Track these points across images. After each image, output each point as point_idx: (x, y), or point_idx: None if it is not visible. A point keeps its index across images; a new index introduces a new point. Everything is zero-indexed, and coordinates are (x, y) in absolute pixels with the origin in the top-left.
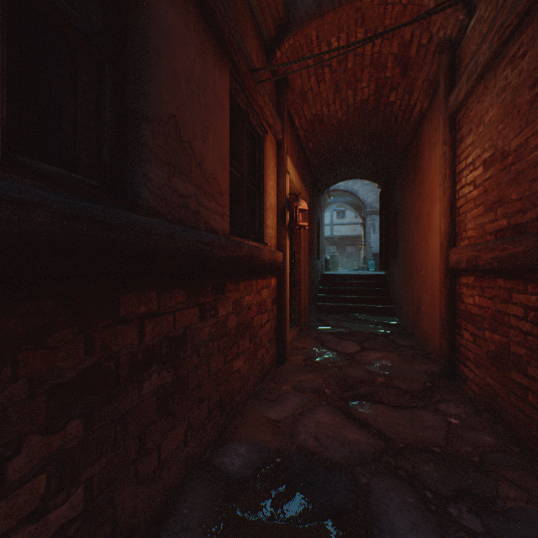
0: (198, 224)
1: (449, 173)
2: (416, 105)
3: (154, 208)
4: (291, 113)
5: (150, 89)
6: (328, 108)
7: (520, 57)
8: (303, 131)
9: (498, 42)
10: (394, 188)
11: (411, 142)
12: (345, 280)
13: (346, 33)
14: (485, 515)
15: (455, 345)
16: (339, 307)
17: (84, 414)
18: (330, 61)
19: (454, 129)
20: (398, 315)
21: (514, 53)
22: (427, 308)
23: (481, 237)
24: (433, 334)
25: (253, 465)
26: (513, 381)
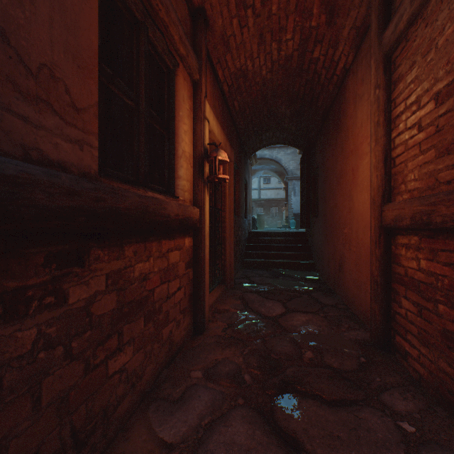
0: None
1: (383, 120)
2: (340, 60)
3: None
4: (213, 61)
5: None
6: (252, 63)
7: None
8: (228, 86)
9: None
10: (315, 152)
11: (333, 103)
12: (270, 237)
13: None
14: None
15: (389, 312)
16: (264, 262)
17: None
18: (253, 1)
19: (388, 70)
20: (319, 270)
21: None
22: (352, 267)
23: (431, 188)
24: (359, 294)
25: None
26: None
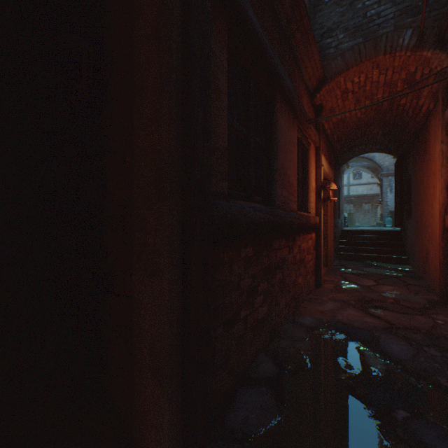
0: (288, 209)
1: (445, 163)
2: (423, 106)
3: (278, 205)
4: (322, 122)
5: (277, 158)
6: (349, 113)
7: None
8: (330, 130)
9: None
10: (408, 161)
11: (421, 129)
12: (362, 235)
13: (365, 73)
14: (444, 352)
15: None
16: (357, 256)
17: (267, 280)
18: (352, 89)
19: None
20: (411, 264)
21: None
22: (432, 257)
23: None
24: (436, 275)
25: (316, 323)
26: None
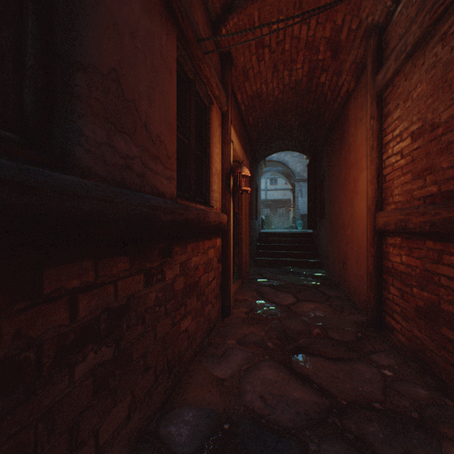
0: (144, 187)
1: (376, 144)
2: (343, 86)
3: (90, 168)
4: (234, 88)
5: (84, 34)
6: (266, 86)
7: (452, 34)
8: (245, 106)
9: (430, 21)
10: (321, 159)
11: (337, 119)
12: (279, 237)
13: (285, 15)
14: None
15: (381, 298)
16: (274, 261)
17: None
18: (270, 42)
19: (380, 105)
20: (325, 268)
21: (445, 31)
22: (353, 264)
23: (409, 202)
24: (359, 286)
25: (201, 434)
26: (444, 336)
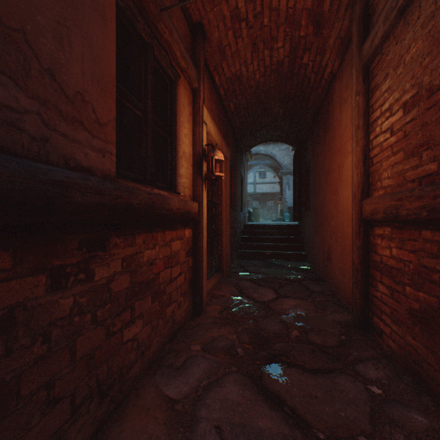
0: (47, 156)
1: (362, 123)
2: (327, 66)
3: None
4: (210, 68)
5: None
6: (246, 68)
7: None
8: (224, 90)
9: None
10: (306, 149)
11: (322, 104)
12: (264, 229)
13: None
14: None
15: (368, 296)
16: (258, 253)
17: None
18: (247, 15)
19: (367, 78)
20: (310, 261)
21: None
22: (338, 257)
23: (400, 185)
24: (344, 281)
25: None
26: None
